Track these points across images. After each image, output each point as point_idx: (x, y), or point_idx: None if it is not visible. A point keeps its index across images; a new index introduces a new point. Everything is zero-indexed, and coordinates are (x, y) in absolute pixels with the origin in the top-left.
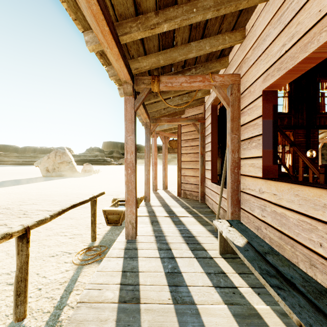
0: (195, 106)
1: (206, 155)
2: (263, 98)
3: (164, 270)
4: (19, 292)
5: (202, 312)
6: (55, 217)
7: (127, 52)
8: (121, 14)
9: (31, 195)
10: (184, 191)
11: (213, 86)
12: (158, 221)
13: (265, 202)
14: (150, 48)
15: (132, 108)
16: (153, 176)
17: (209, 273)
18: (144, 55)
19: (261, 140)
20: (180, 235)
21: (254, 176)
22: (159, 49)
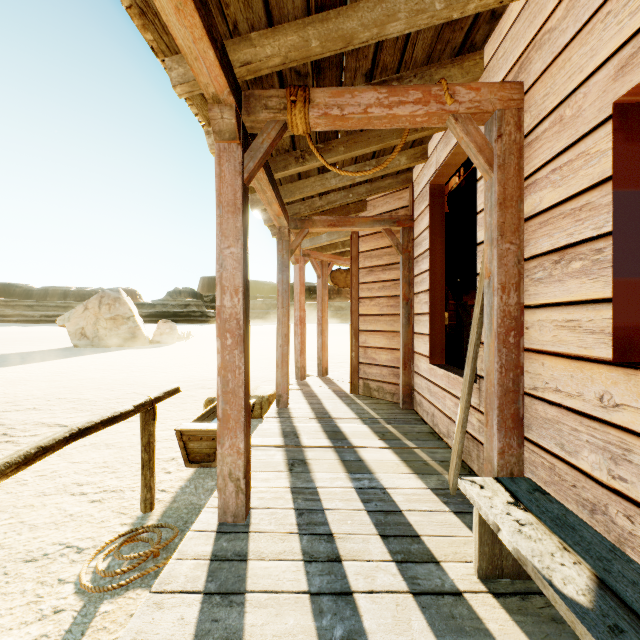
0: (392, 190)
1: (415, 300)
2: (617, 127)
3: None
4: None
5: None
6: (9, 473)
7: (220, 11)
8: None
9: (37, 389)
10: (364, 382)
11: (451, 116)
12: (305, 461)
13: (626, 436)
14: (284, 0)
15: (235, 172)
16: (296, 348)
17: None
18: (266, 27)
19: (608, 252)
20: (362, 508)
21: (576, 356)
22: (308, 7)
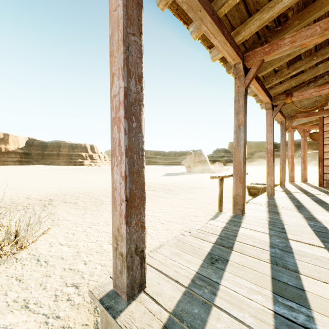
0: None
1: None
2: None
3: (293, 204)
4: (220, 200)
5: (313, 213)
6: (229, 176)
7: (268, 87)
8: (267, 76)
9: (190, 180)
10: (326, 181)
11: None
12: (291, 193)
13: None
14: (284, 80)
15: (270, 116)
16: (288, 168)
17: (326, 209)
18: (279, 84)
19: None
20: (310, 199)
21: None
22: (291, 78)
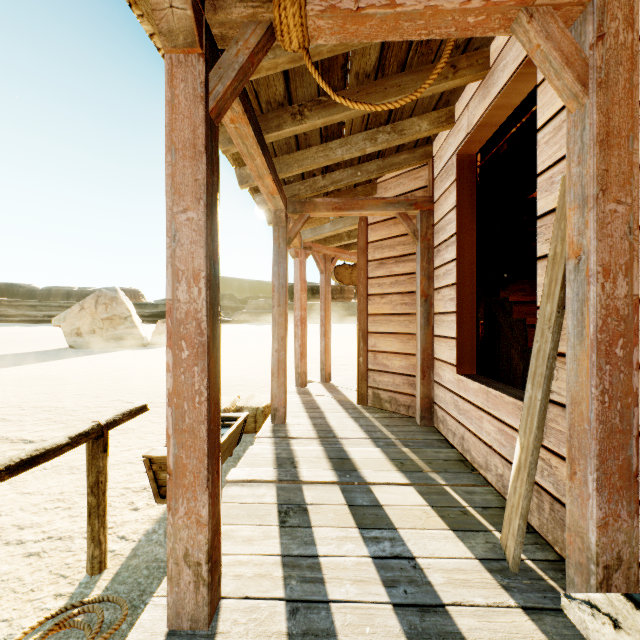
0: (407, 167)
1: (436, 297)
2: None
3: None
4: None
5: None
6: None
7: None
8: None
9: (15, 395)
10: (374, 392)
11: (523, 11)
12: (304, 507)
13: None
14: None
15: (195, 97)
16: (296, 351)
17: None
18: None
19: None
20: (385, 598)
21: None
22: None
